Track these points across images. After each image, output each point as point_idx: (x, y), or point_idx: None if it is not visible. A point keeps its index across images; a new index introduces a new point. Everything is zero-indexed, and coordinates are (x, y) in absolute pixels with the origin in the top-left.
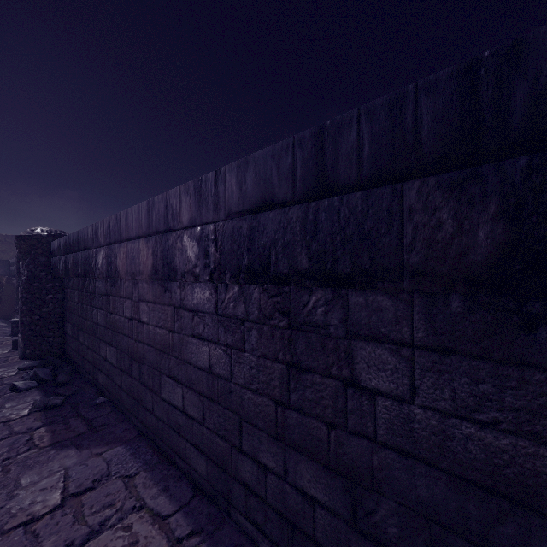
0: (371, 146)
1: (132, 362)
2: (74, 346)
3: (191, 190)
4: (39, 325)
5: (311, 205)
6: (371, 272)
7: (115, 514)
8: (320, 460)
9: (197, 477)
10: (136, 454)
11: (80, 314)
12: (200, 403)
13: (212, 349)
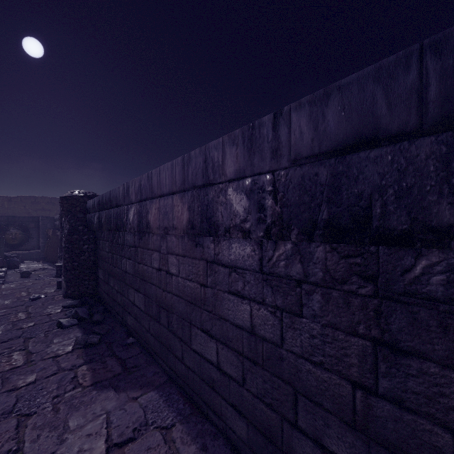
0: None
1: (159, 310)
2: (105, 289)
3: (239, 139)
4: (78, 270)
5: None
6: None
7: None
8: None
9: (234, 438)
10: (168, 401)
11: (111, 262)
12: (239, 363)
13: (255, 308)
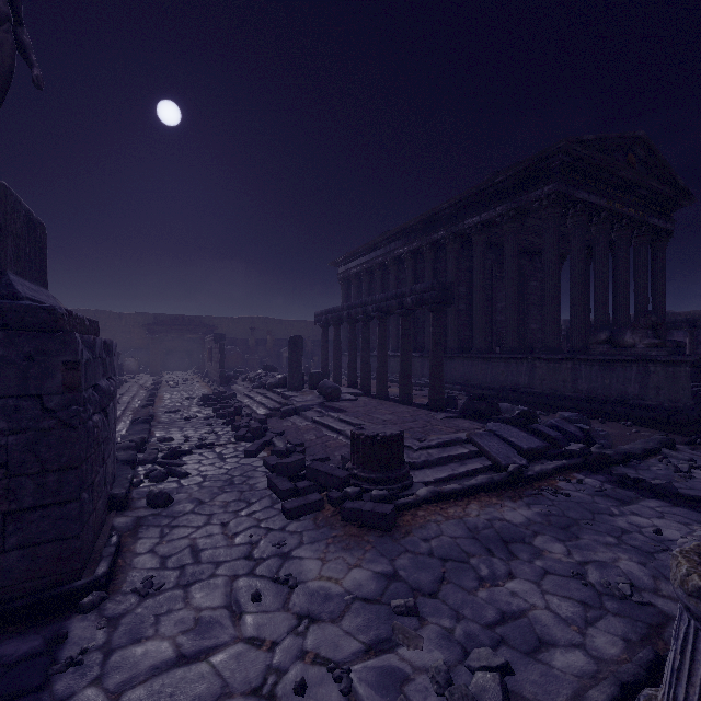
0: None
1: None
2: None
3: None
4: None
5: None
6: None
7: None
8: None
9: None
10: None
11: None
12: None
13: None
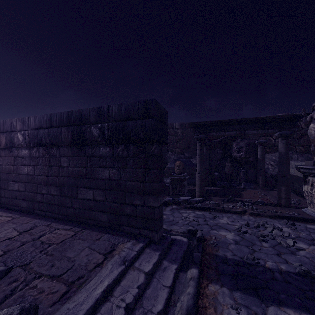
0: (58, 120)
1: None
2: None
3: (20, 120)
4: None
5: (49, 129)
6: (58, 142)
7: None
8: (55, 185)
9: (23, 209)
10: None
11: None
12: (24, 185)
13: (28, 167)
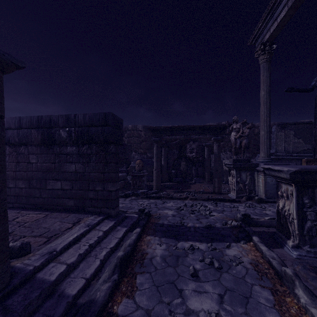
0: (28, 123)
1: None
2: None
3: None
4: None
5: (18, 130)
6: (28, 142)
7: None
8: (23, 179)
9: None
10: None
11: None
12: None
13: None
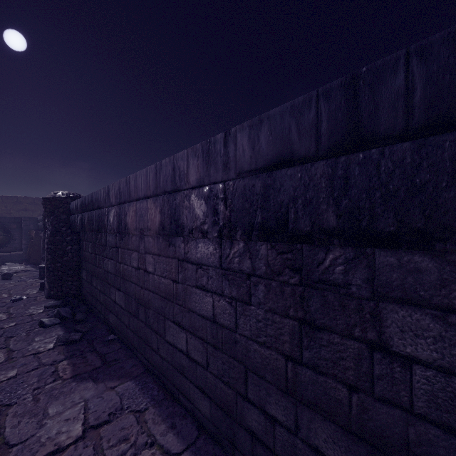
0: (426, 89)
1: (138, 306)
2: (89, 289)
3: (199, 152)
4: (61, 271)
5: (340, 160)
6: (425, 231)
7: (130, 449)
8: (338, 421)
9: (200, 416)
10: (144, 389)
11: (94, 263)
12: (204, 349)
13: (216, 300)
